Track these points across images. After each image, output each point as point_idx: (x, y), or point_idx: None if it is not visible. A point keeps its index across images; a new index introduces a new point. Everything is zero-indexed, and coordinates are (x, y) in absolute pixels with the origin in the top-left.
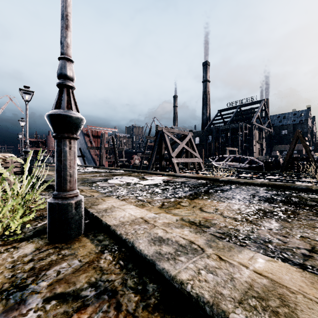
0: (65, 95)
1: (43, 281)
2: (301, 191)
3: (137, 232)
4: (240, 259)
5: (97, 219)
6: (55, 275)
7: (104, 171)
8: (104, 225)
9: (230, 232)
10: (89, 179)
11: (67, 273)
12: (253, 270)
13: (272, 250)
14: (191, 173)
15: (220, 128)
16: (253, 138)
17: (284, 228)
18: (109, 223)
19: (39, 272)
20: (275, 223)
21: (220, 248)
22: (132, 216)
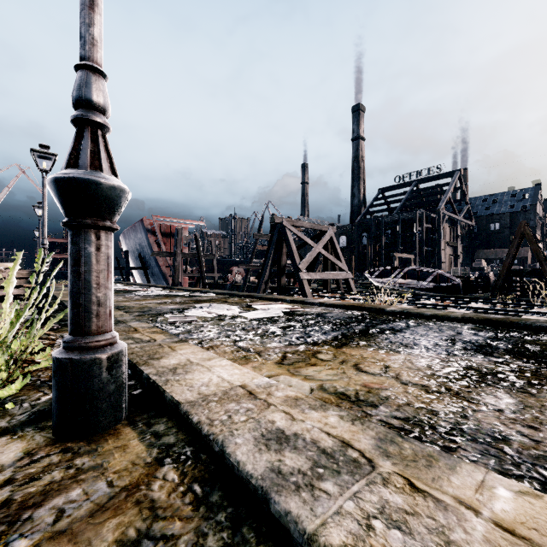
0: (88, 141)
1: (21, 539)
2: (540, 331)
3: (233, 419)
4: (456, 489)
5: (155, 388)
6: (52, 520)
7: (180, 295)
8: (168, 401)
9: (419, 416)
10: (153, 309)
11: (78, 515)
12: (491, 519)
13: (514, 459)
14: (333, 297)
15: (383, 221)
16: (440, 238)
17: (528, 408)
18: (178, 398)
19: (18, 513)
20: (505, 398)
21: (408, 460)
22: (225, 383)
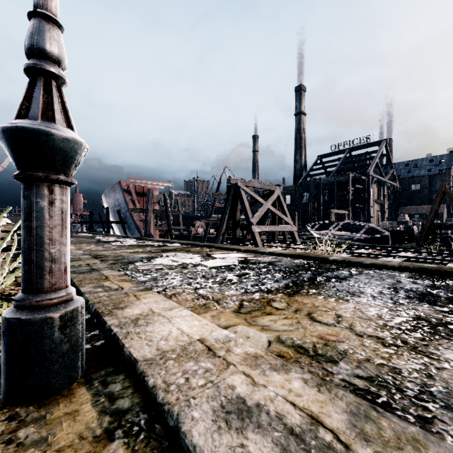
0: (41, 91)
1: None
2: None
3: (191, 383)
4: None
5: (116, 341)
6: None
7: (150, 245)
8: (126, 357)
9: (383, 375)
10: (125, 257)
11: None
12: None
13: None
14: (281, 247)
15: (321, 182)
16: (369, 196)
17: None
18: (136, 355)
19: None
20: None
21: (391, 446)
22: (184, 337)
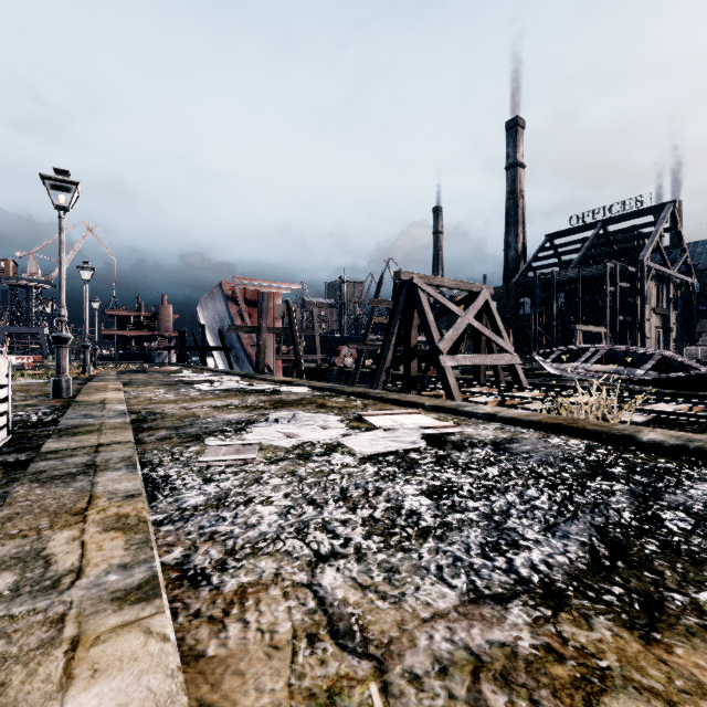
0: None
1: None
2: None
3: None
4: None
5: None
6: None
7: (258, 390)
8: None
9: None
10: (198, 421)
11: None
12: None
13: None
14: (495, 396)
15: (554, 279)
16: (643, 302)
17: None
18: None
19: None
20: None
21: None
22: None
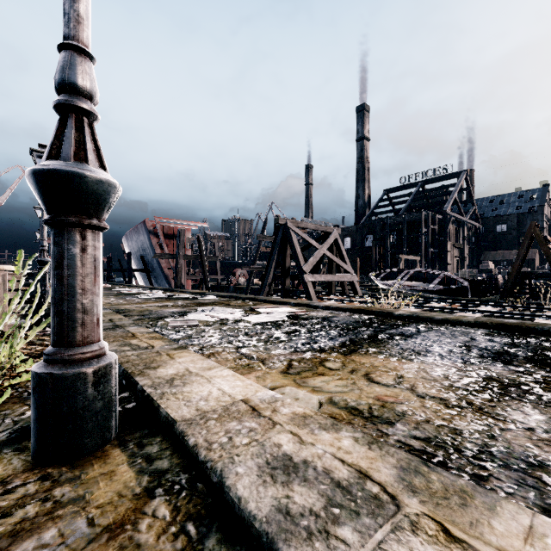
0: (73, 130)
1: None
2: None
3: (234, 442)
4: (501, 538)
5: (150, 402)
6: None
7: (182, 297)
8: (162, 418)
9: (441, 436)
10: (153, 312)
11: None
12: None
13: None
14: (338, 300)
15: (388, 222)
16: (446, 239)
17: None
18: (173, 416)
19: None
20: (534, 414)
21: (438, 496)
22: (226, 397)
